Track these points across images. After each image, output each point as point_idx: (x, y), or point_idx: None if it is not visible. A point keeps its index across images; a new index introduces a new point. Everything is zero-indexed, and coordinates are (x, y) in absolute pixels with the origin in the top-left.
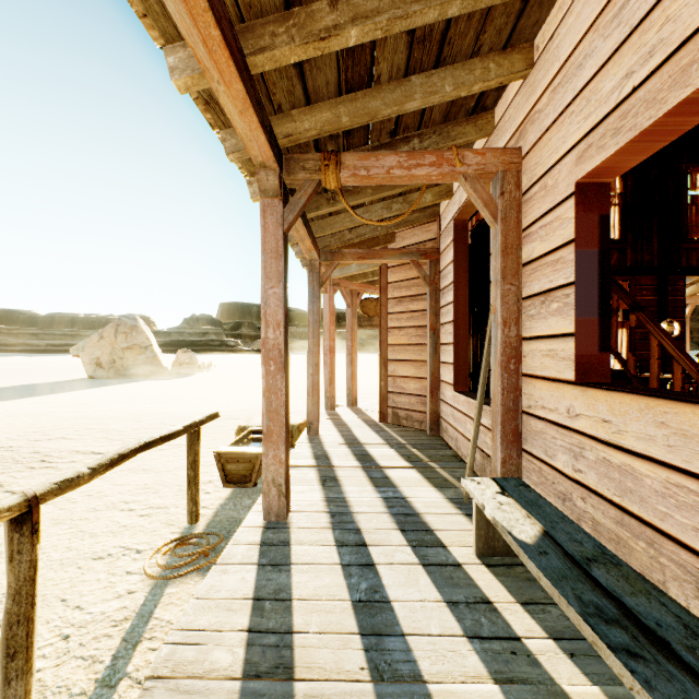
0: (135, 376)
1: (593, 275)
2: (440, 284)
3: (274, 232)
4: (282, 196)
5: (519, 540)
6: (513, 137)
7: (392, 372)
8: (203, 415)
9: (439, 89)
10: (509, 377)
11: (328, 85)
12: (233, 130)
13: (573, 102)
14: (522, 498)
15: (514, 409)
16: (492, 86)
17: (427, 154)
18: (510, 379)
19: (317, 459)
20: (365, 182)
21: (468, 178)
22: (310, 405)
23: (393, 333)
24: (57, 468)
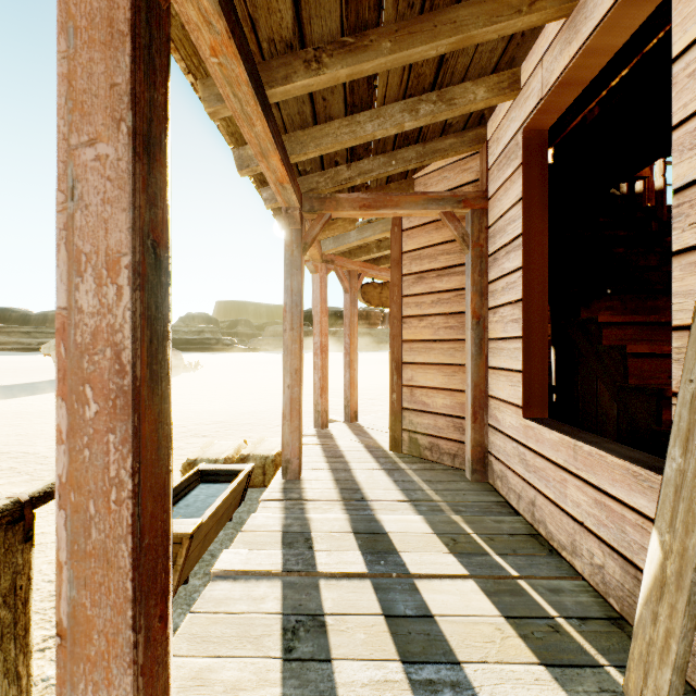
0: None
1: None
2: (488, 247)
3: None
4: None
5: None
6: None
7: (409, 381)
8: (53, 480)
9: None
10: None
11: None
12: None
13: None
14: None
15: None
16: None
17: None
18: None
19: (289, 546)
20: None
21: None
22: (287, 434)
23: (410, 324)
24: None
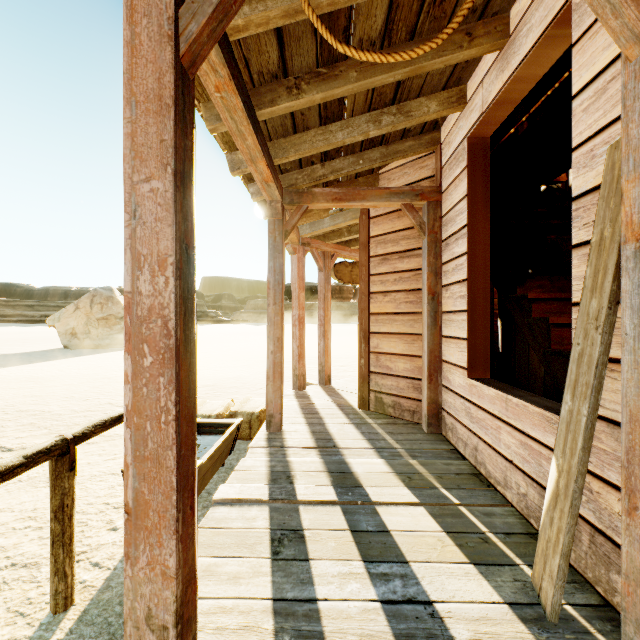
0: (110, 346)
1: None
2: (441, 233)
3: (153, 54)
4: None
5: None
6: None
7: (375, 348)
8: (88, 424)
9: None
10: None
11: None
12: None
13: None
14: None
15: None
16: None
17: None
18: None
19: (273, 481)
20: None
21: None
22: (271, 392)
23: (376, 299)
24: None
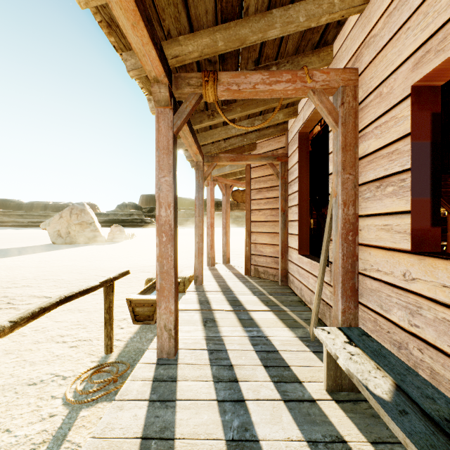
0: (83, 242)
1: (426, 163)
2: (288, 179)
3: (166, 133)
4: (172, 105)
5: (376, 395)
6: (350, 61)
7: (254, 241)
8: (117, 273)
9: (295, 19)
10: (348, 246)
11: (207, 14)
12: (132, 52)
13: (410, 19)
14: (367, 348)
15: (352, 270)
16: (335, 19)
17: (284, 73)
18: (349, 247)
19: (201, 304)
20: (236, 96)
21: (315, 92)
22: (197, 264)
23: (255, 213)
24: (17, 308)
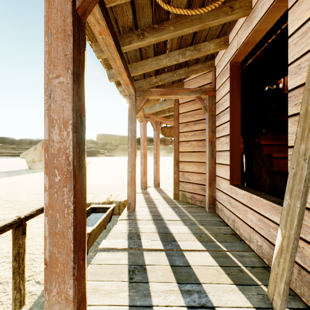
0: None
1: None
2: (215, 111)
3: (61, 6)
4: None
5: None
6: None
7: (182, 169)
8: (33, 209)
9: None
10: None
11: None
12: None
13: None
14: None
15: None
16: None
17: None
18: None
19: (130, 238)
20: None
21: None
22: (129, 191)
23: (182, 145)
24: None
